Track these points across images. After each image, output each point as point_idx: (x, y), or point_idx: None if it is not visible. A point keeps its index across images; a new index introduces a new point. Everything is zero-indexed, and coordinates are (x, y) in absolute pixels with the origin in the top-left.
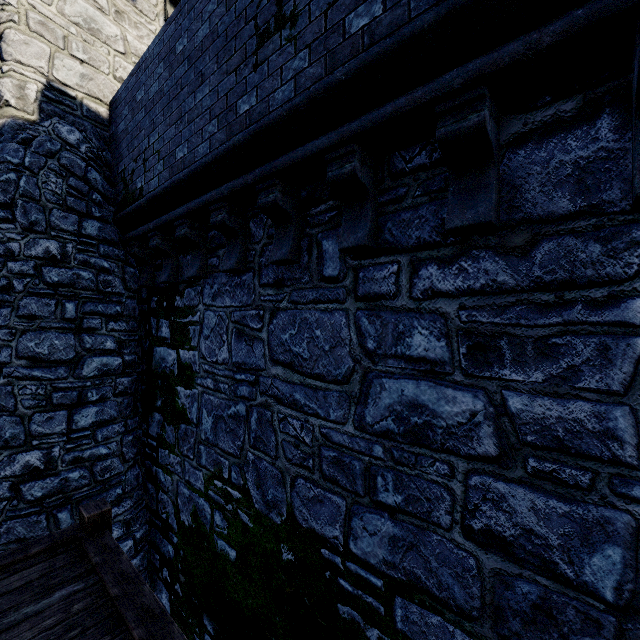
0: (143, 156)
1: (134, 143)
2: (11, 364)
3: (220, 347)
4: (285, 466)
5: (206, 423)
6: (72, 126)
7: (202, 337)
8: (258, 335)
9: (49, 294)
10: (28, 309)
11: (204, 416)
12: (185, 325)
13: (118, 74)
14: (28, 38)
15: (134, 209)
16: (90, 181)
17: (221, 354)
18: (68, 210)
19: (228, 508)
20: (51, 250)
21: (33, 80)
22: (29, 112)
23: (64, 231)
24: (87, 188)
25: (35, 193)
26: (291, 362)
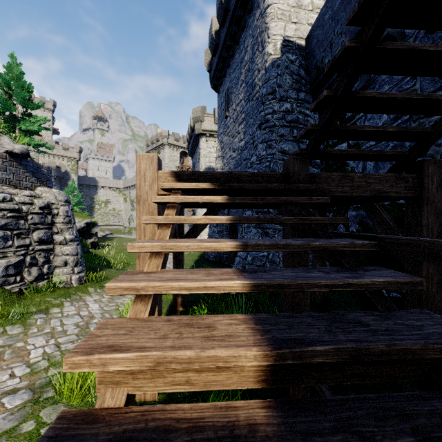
0: (330, 44)
1: (323, 43)
2: (276, 154)
3: (380, 117)
4: (435, 150)
5: (369, 166)
6: (292, 54)
7: (366, 121)
8: (411, 89)
9: (287, 126)
10: (281, 133)
11: (367, 164)
12: (353, 123)
13: (309, 22)
14: (277, 23)
15: (324, 75)
16: (300, 75)
17: (381, 121)
18: (293, 90)
19: (387, 203)
20: (288, 107)
21: (279, 40)
22: (277, 54)
23: (292, 99)
24: (299, 78)
25: (282, 84)
26: (440, 86)
